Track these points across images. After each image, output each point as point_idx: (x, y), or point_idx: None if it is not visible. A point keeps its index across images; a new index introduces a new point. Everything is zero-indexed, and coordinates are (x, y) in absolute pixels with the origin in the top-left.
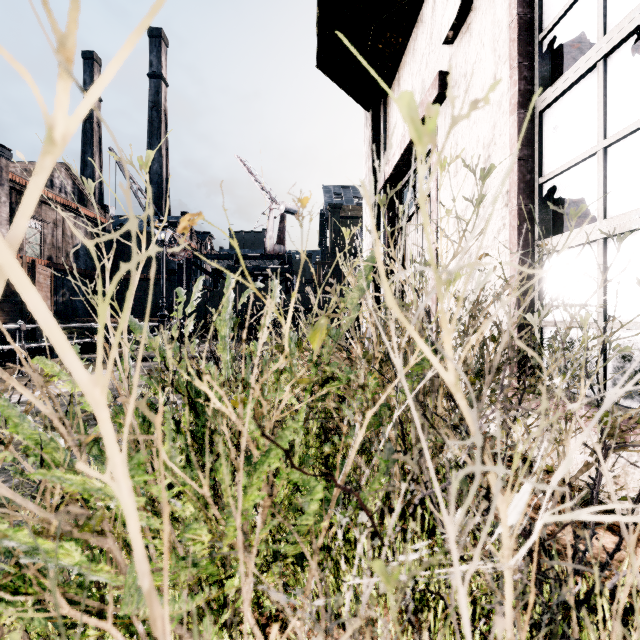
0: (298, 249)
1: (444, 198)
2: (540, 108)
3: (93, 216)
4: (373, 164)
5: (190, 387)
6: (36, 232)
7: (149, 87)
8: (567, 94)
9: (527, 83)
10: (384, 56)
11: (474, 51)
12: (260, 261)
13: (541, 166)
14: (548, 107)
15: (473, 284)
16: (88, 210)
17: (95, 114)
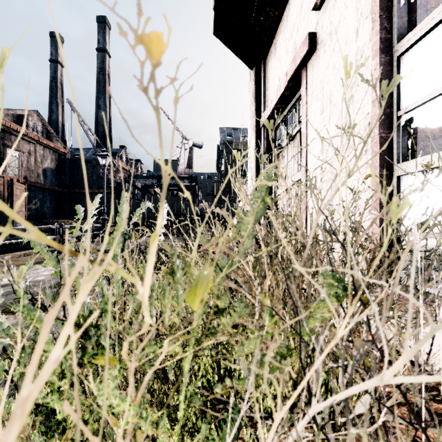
0: (154, 157)
1: (312, 131)
2: (398, 53)
3: (57, 148)
4: (256, 108)
5: (83, 305)
6: (15, 159)
7: (97, 57)
8: (424, 39)
9: (387, 32)
10: (264, 26)
11: (338, 13)
12: (175, 180)
13: (399, 101)
14: (406, 52)
15: (337, 199)
16: (53, 144)
17: (59, 76)
